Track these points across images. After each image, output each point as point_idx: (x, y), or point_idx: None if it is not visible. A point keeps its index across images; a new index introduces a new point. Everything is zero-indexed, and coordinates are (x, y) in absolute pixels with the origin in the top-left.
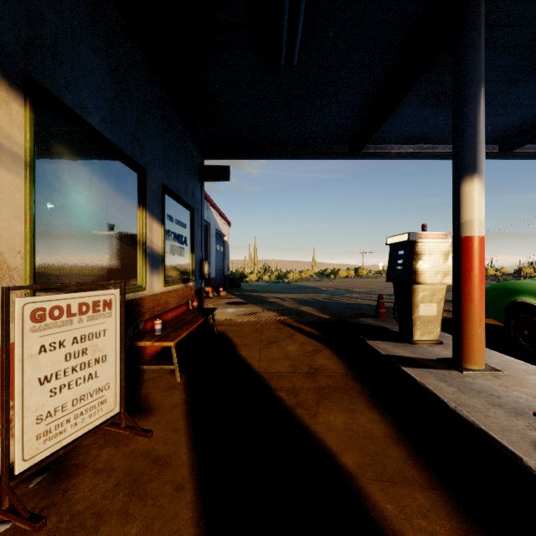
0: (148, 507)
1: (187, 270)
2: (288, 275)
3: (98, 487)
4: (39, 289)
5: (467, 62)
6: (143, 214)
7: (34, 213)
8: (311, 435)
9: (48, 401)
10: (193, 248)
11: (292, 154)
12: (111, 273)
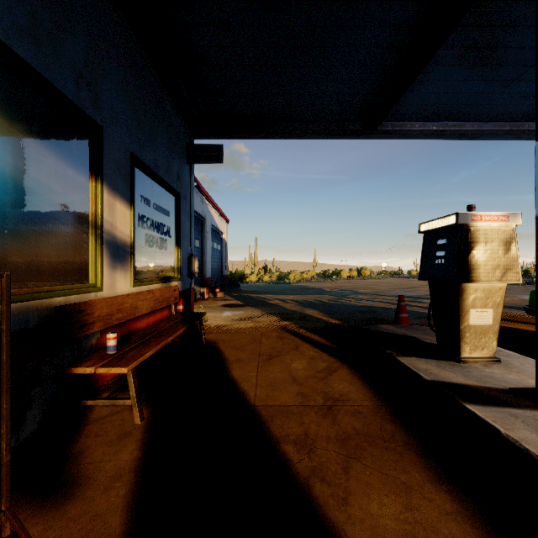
0: None
1: (170, 267)
2: (289, 275)
3: None
4: None
5: None
6: (97, 187)
7: None
8: None
9: None
10: (178, 241)
11: (296, 132)
12: (36, 265)
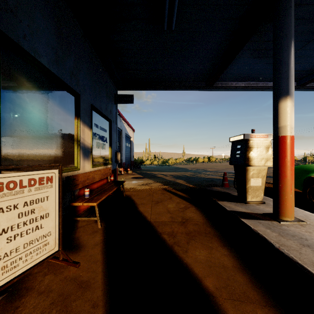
0: None
1: (107, 158)
2: (168, 161)
3: (39, 304)
4: (5, 169)
5: (283, 25)
6: (78, 122)
7: (0, 118)
8: (184, 265)
9: (5, 246)
10: (110, 144)
11: (171, 87)
12: (57, 159)
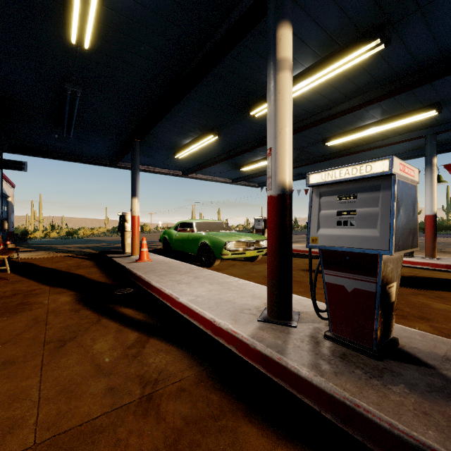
0: (20, 283)
1: None
2: (79, 231)
3: None
4: None
5: (133, 162)
6: None
7: None
8: (72, 273)
9: None
10: None
11: (74, 160)
12: None
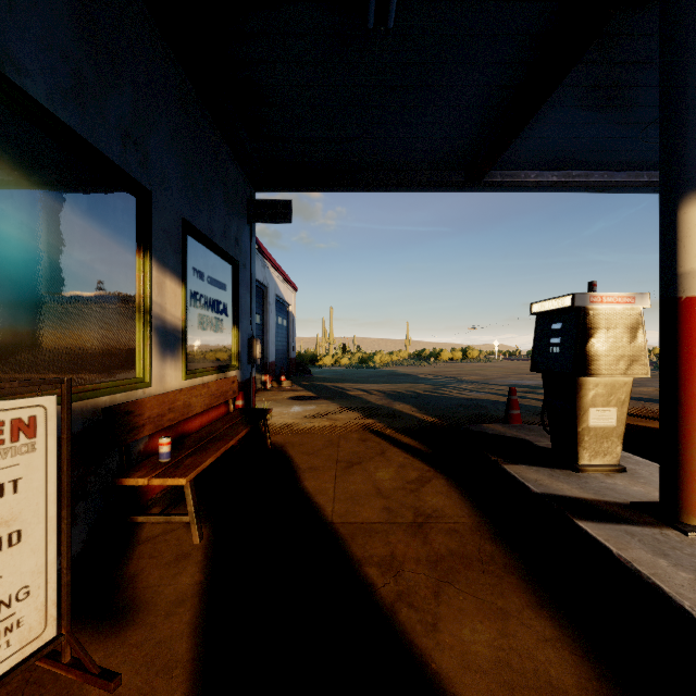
0: None
1: (227, 353)
2: (374, 357)
3: None
4: None
5: None
6: (146, 264)
7: None
8: (432, 682)
9: None
10: (237, 320)
11: (383, 184)
12: (80, 360)
